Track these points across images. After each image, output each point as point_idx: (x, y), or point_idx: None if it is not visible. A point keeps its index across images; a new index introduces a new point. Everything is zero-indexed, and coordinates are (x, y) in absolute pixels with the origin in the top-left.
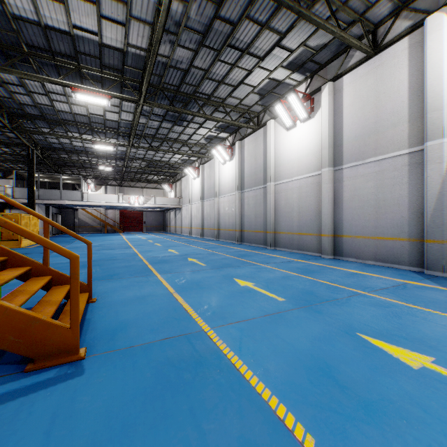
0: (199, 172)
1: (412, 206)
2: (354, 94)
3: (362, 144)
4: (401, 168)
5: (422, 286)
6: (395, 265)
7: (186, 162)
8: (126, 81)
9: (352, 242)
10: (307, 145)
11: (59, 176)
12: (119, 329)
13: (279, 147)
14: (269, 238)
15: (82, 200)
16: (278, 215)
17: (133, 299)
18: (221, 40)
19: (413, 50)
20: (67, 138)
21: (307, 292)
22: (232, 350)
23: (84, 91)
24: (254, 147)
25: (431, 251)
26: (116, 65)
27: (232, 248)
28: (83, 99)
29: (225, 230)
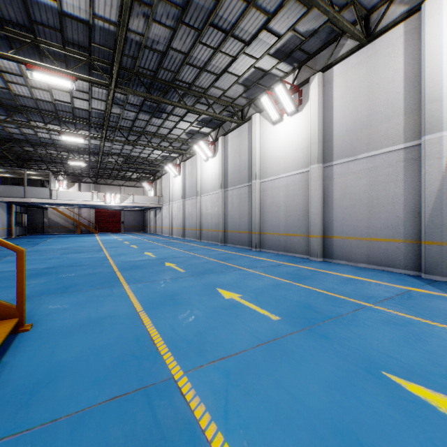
0: (180, 170)
1: (408, 205)
2: (345, 86)
3: (353, 138)
4: (397, 164)
5: (428, 294)
6: (390, 268)
7: (166, 159)
8: (95, 62)
9: (343, 243)
10: (295, 140)
11: (23, 171)
12: (45, 381)
13: (265, 142)
14: (254, 239)
15: (50, 198)
16: (263, 215)
17: (84, 323)
18: (202, 17)
19: (409, 37)
20: (30, 128)
21: (305, 306)
22: (214, 418)
23: (42, 70)
24: (238, 142)
25: (429, 254)
26: (81, 41)
27: (215, 250)
28: (42, 79)
29: (207, 231)
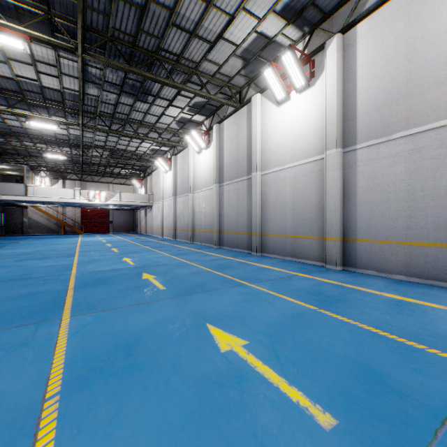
0: (171, 165)
1: None
2: (374, 47)
3: (386, 113)
4: None
5: None
6: (441, 283)
7: (156, 153)
8: (56, 19)
9: (370, 248)
10: (305, 122)
11: None
12: None
13: (267, 127)
14: (254, 241)
15: (26, 195)
16: (266, 213)
17: None
18: None
19: None
20: None
21: (367, 375)
22: None
23: None
24: (235, 130)
25: None
26: None
27: (208, 255)
28: None
29: (200, 231)
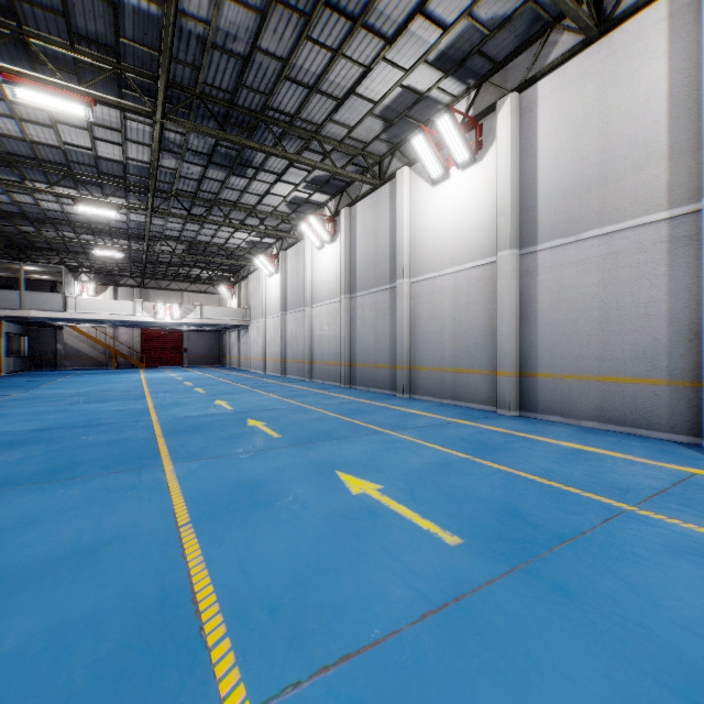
0: (278, 264)
1: (675, 319)
2: (559, 113)
3: (574, 204)
4: (653, 248)
5: None
6: (641, 431)
7: (256, 246)
8: (127, 73)
9: (555, 385)
10: (470, 211)
11: (19, 266)
12: None
13: (419, 215)
14: (400, 378)
15: (64, 310)
16: (416, 337)
17: (62, 556)
18: None
19: (678, 23)
20: (28, 193)
21: (506, 512)
22: None
23: (32, 83)
24: (374, 217)
25: None
26: (102, 35)
27: (334, 397)
28: (33, 101)
29: (322, 364)
